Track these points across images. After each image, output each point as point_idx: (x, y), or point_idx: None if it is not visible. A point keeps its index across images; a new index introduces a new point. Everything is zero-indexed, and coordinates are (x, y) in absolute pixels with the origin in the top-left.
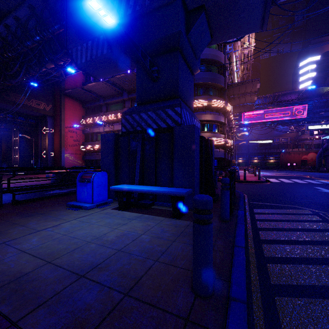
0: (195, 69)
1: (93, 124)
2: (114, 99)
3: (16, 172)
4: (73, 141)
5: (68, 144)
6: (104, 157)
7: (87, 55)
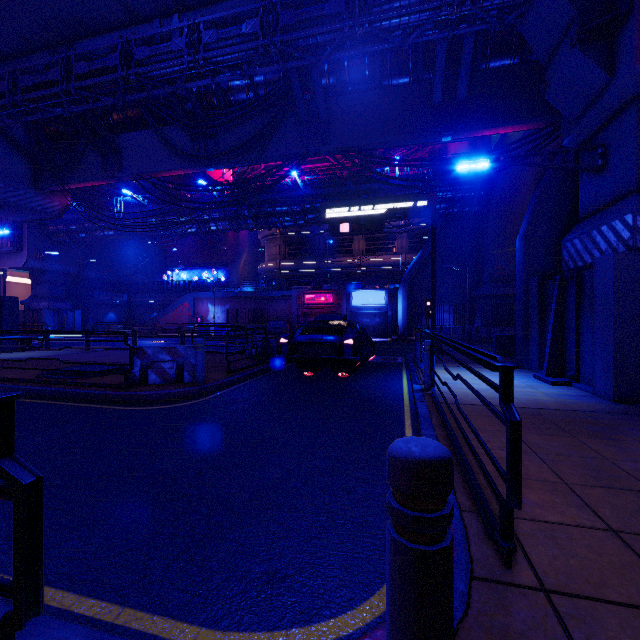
0: None
1: None
2: None
3: None
4: None
5: None
6: None
7: None
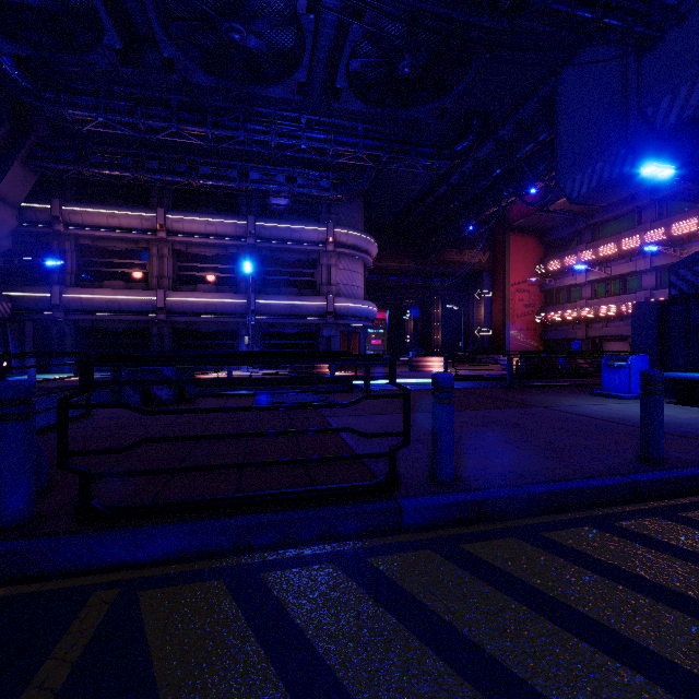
0: None
1: (562, 270)
2: (611, 211)
3: None
4: (523, 306)
5: (515, 314)
6: (636, 335)
7: (591, 183)
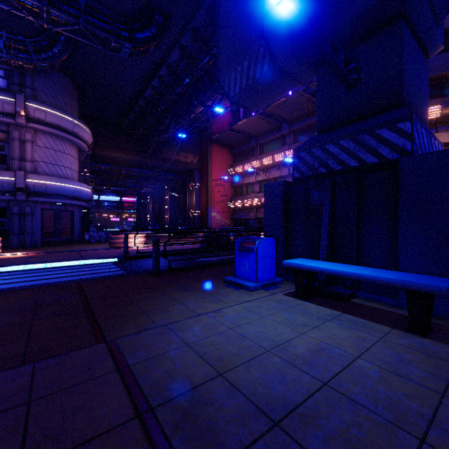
0: (433, 46)
1: (243, 173)
2: (269, 136)
3: (166, 234)
4: (220, 196)
5: (215, 201)
6: (268, 216)
7: (242, 82)
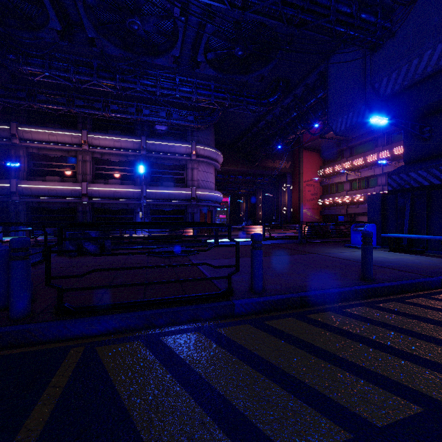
0: None
1: (333, 173)
2: (361, 139)
3: None
4: (311, 195)
5: (306, 199)
6: (370, 213)
7: (347, 124)
